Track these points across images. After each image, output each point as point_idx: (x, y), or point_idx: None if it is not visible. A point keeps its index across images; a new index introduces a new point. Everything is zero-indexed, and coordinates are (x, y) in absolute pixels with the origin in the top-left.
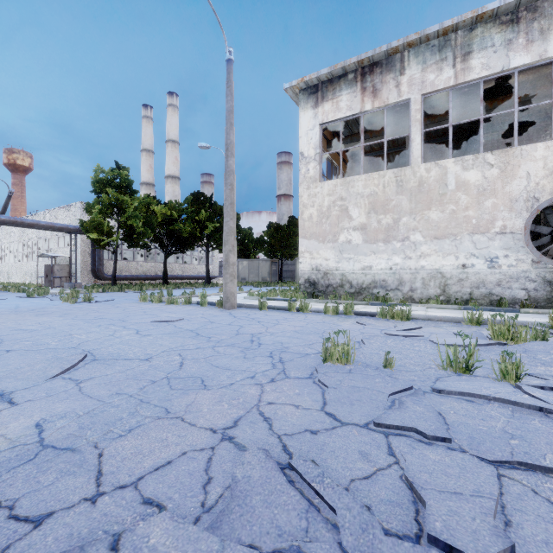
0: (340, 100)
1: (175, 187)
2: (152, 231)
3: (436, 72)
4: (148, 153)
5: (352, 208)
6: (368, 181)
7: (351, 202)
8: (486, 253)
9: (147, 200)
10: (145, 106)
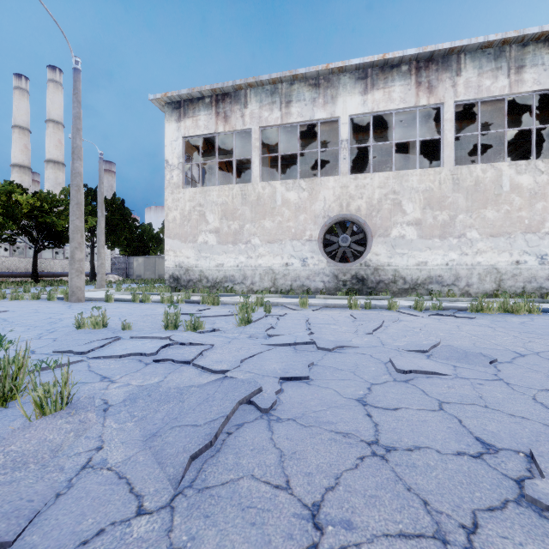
0: (199, 119)
1: (59, 174)
2: (15, 222)
3: (269, 111)
4: (22, 130)
5: (209, 214)
6: (221, 192)
7: (208, 209)
8: (301, 255)
9: (7, 187)
10: (18, 76)
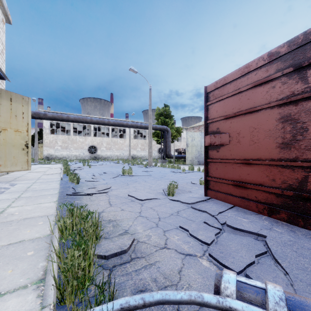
0: None
1: None
2: None
3: None
4: None
5: (58, 142)
6: (62, 137)
7: (58, 140)
8: (83, 152)
9: None
10: None
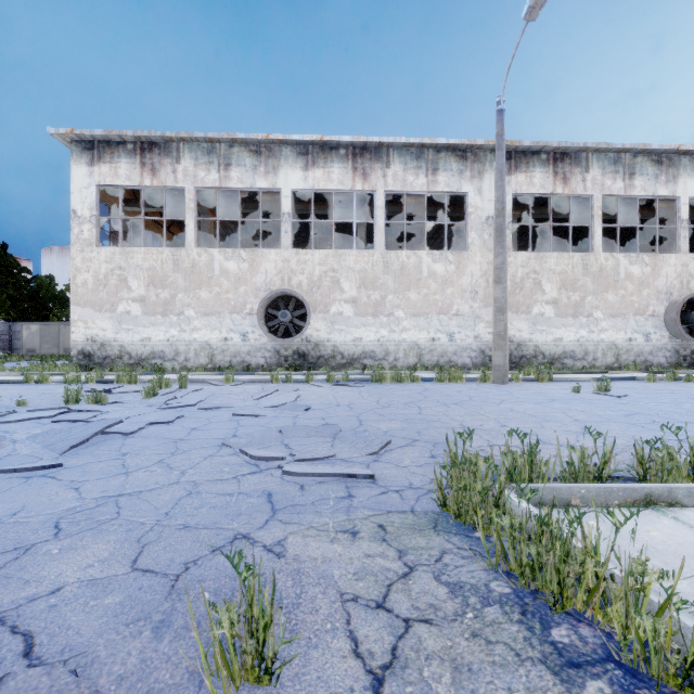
0: (118, 167)
1: None
2: None
3: (206, 171)
4: None
5: (132, 279)
6: (148, 255)
7: (130, 273)
8: (241, 329)
9: None
10: None
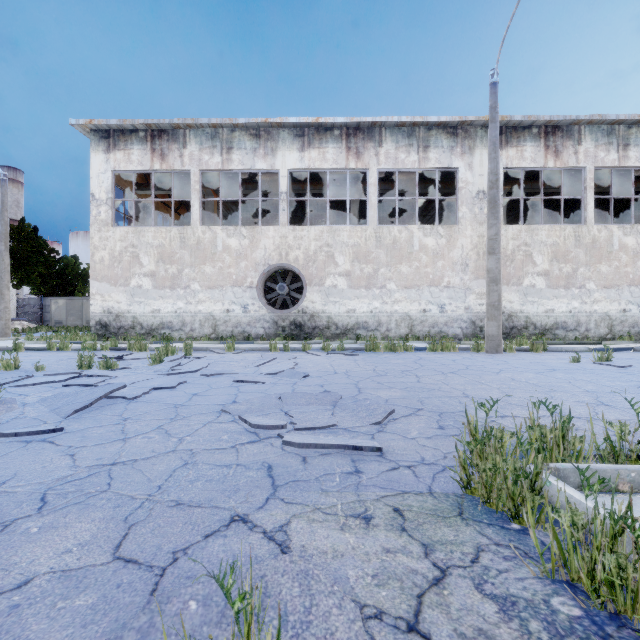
0: (131, 153)
1: None
2: None
3: (210, 155)
4: None
5: (143, 256)
6: (157, 234)
7: (142, 250)
8: (242, 301)
9: None
10: None
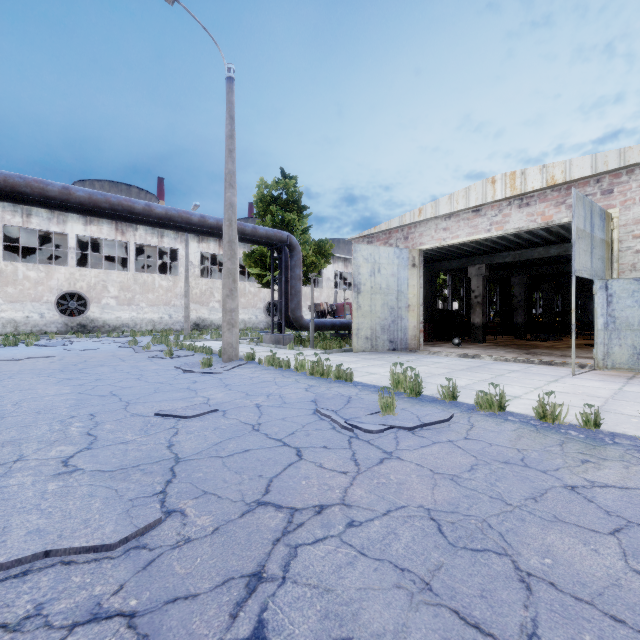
0: None
1: None
2: None
3: (12, 216)
4: None
5: None
6: None
7: None
8: (40, 311)
9: None
10: None
